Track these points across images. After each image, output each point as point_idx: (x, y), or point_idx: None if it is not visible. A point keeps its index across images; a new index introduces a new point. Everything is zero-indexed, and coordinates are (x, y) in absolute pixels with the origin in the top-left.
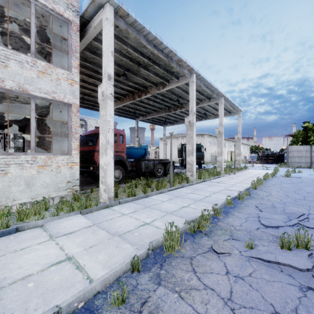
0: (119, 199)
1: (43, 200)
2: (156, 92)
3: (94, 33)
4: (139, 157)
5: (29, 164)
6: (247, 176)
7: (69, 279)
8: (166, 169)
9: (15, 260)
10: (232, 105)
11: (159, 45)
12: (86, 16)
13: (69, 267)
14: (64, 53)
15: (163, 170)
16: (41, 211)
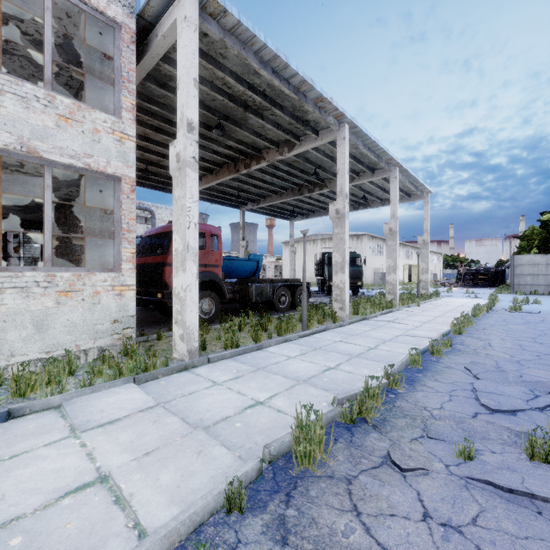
0: (209, 353)
1: (67, 356)
2: (277, 159)
3: (164, 46)
4: (247, 276)
5: (41, 288)
6: (441, 309)
7: (97, 529)
8: (294, 297)
9: None
10: (413, 181)
11: (282, 71)
12: (148, 16)
13: (100, 498)
14: (108, 85)
15: (290, 300)
16: (59, 378)
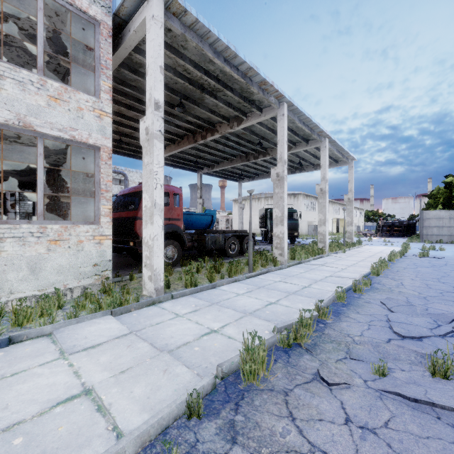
0: (173, 291)
1: (56, 293)
2: (228, 132)
3: (135, 40)
4: (203, 228)
5: (35, 238)
6: (362, 255)
7: (83, 431)
8: (242, 245)
9: (0, 394)
10: (340, 150)
11: (232, 59)
12: (122, 15)
13: (85, 407)
14: (89, 71)
15: (238, 247)
16: (50, 311)
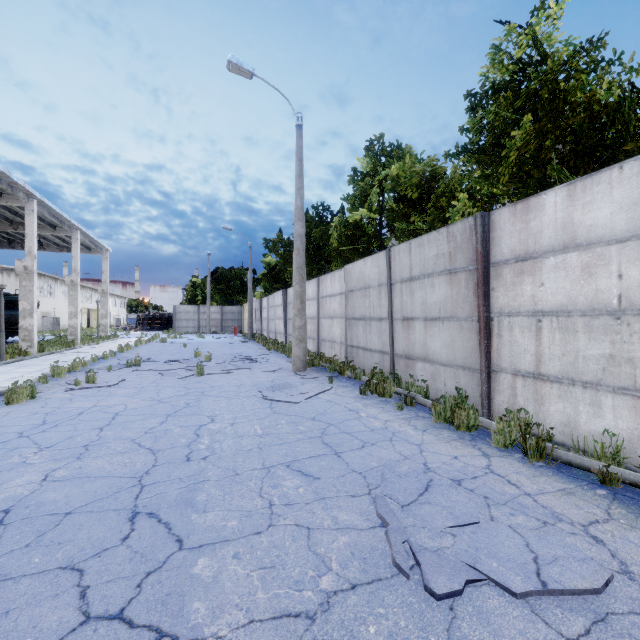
0: None
1: None
2: None
3: None
4: None
5: None
6: (116, 345)
7: None
8: None
9: None
10: (94, 241)
11: None
12: None
13: None
14: None
15: None
16: None
